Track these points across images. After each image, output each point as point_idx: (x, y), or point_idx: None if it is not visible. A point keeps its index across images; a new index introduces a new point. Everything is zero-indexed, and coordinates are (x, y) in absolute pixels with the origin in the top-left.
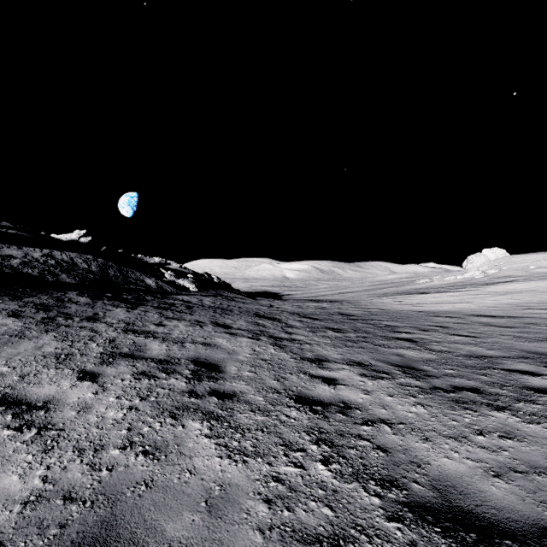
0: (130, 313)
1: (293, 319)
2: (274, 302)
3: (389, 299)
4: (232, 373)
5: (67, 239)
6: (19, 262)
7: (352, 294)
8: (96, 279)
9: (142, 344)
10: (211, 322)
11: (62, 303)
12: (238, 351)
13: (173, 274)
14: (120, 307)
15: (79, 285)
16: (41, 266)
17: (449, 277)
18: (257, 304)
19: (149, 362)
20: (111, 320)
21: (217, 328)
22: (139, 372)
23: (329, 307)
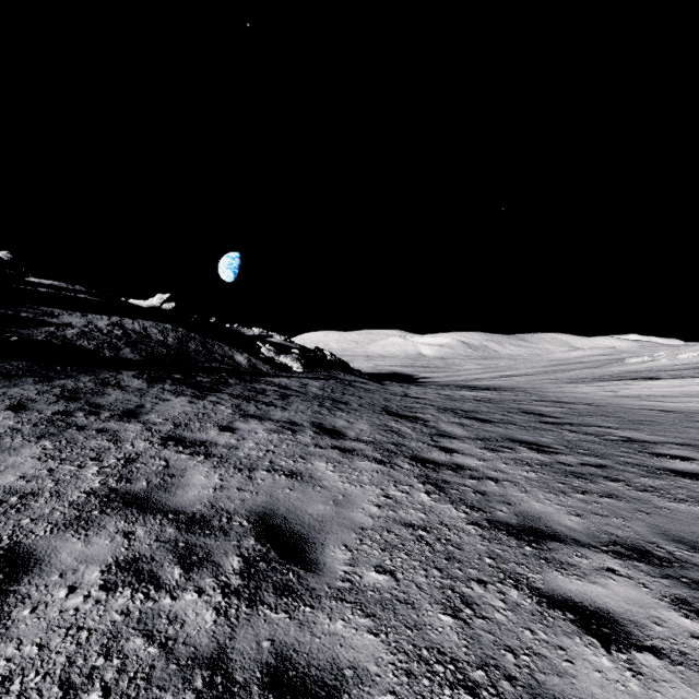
0: (191, 405)
1: (447, 420)
2: (410, 388)
3: (591, 387)
4: (338, 572)
5: (148, 306)
6: (75, 332)
7: (522, 378)
8: (168, 355)
9: (178, 470)
10: (312, 425)
11: (103, 389)
12: (353, 497)
13: (273, 349)
14: (183, 395)
15: (144, 362)
16: (102, 337)
17: (685, 353)
18: (386, 392)
19: (164, 525)
20: (156, 417)
21: (320, 437)
22: (128, 558)
23: (497, 398)
